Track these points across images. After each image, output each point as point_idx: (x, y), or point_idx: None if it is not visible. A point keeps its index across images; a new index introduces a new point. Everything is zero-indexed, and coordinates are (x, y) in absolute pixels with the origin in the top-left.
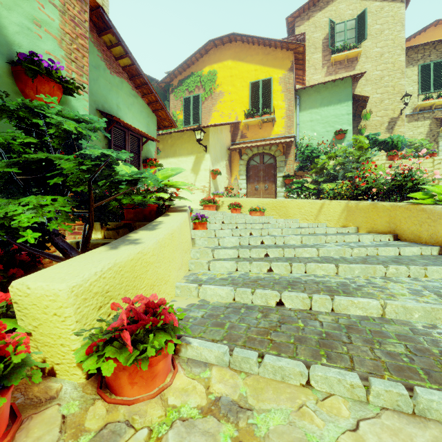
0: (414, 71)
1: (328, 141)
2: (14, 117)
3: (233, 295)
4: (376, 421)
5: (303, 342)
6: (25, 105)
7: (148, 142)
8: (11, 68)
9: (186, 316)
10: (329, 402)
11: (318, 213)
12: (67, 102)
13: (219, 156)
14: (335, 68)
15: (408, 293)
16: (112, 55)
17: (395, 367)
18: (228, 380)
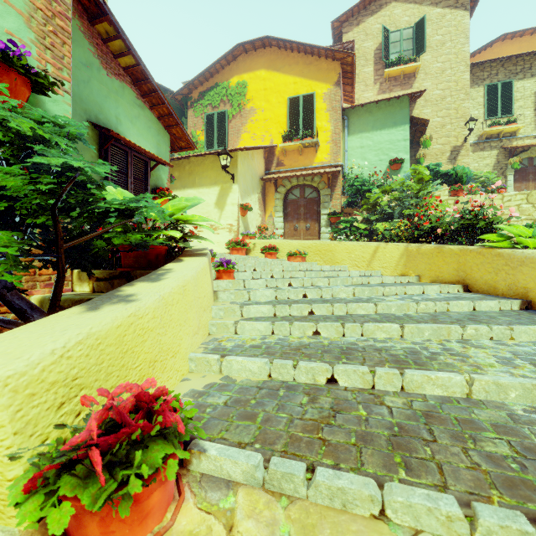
0: (480, 92)
1: (381, 172)
2: None
3: (269, 369)
4: None
5: (369, 441)
6: None
7: (159, 167)
8: None
9: (201, 404)
10: None
11: (371, 258)
12: (39, 104)
13: (250, 187)
14: (389, 85)
15: (497, 362)
16: (110, 51)
17: (503, 481)
18: (261, 511)
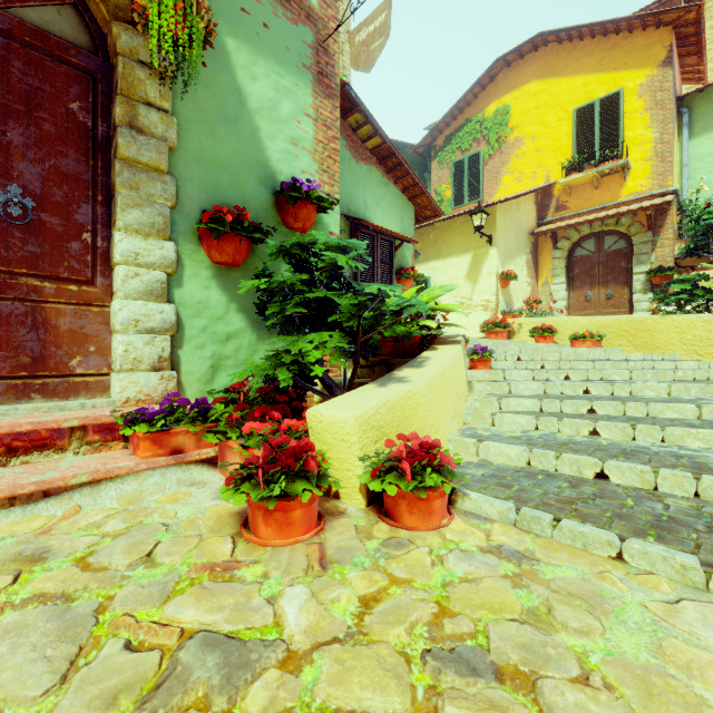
0: None
1: None
2: (288, 255)
3: (527, 457)
4: (710, 606)
5: (625, 519)
6: (299, 243)
7: (403, 245)
8: (275, 199)
9: (461, 472)
10: (645, 578)
11: None
12: (320, 221)
13: (513, 248)
14: None
15: None
16: (359, 138)
17: None
18: (512, 535)
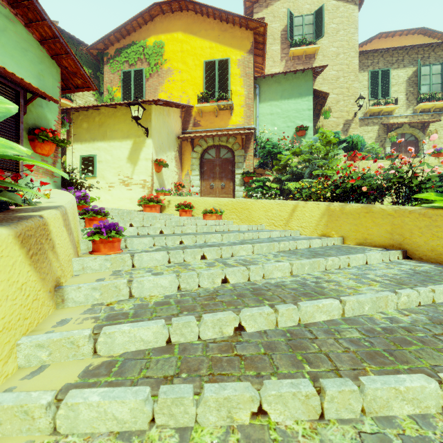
0: (365, 76)
1: (289, 138)
2: None
3: None
4: None
5: None
6: None
7: (42, 103)
8: None
9: None
10: None
11: (289, 217)
12: None
13: (165, 144)
14: (293, 63)
15: None
16: None
17: None
18: None
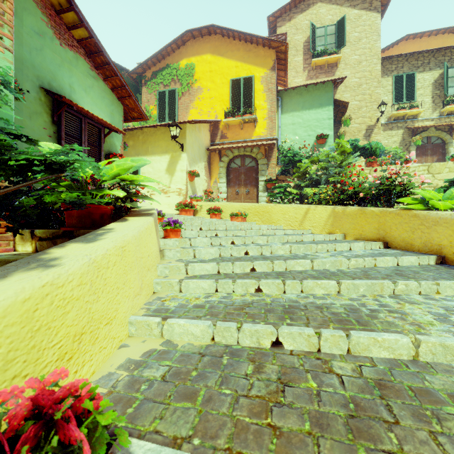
0: (389, 81)
1: (310, 146)
2: None
3: (212, 333)
4: None
5: (325, 427)
6: None
7: (112, 134)
8: None
9: (136, 379)
10: None
11: (302, 218)
12: None
13: (197, 156)
14: (316, 73)
15: (435, 320)
16: (64, 23)
17: None
18: None
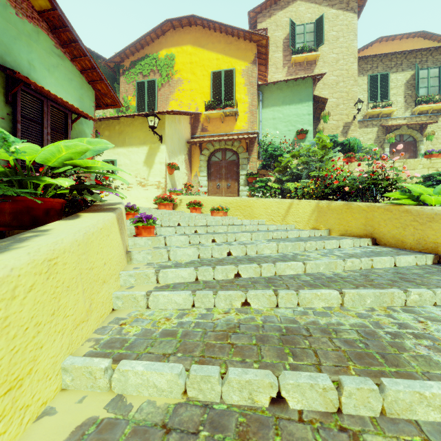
0: (364, 80)
1: (290, 141)
2: None
3: (183, 385)
4: None
5: None
6: None
7: (82, 121)
8: None
9: None
10: None
11: (285, 213)
12: None
13: (177, 149)
14: (295, 69)
15: None
16: None
17: None
18: None
